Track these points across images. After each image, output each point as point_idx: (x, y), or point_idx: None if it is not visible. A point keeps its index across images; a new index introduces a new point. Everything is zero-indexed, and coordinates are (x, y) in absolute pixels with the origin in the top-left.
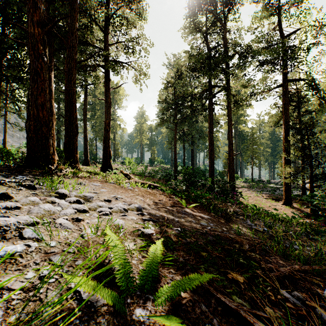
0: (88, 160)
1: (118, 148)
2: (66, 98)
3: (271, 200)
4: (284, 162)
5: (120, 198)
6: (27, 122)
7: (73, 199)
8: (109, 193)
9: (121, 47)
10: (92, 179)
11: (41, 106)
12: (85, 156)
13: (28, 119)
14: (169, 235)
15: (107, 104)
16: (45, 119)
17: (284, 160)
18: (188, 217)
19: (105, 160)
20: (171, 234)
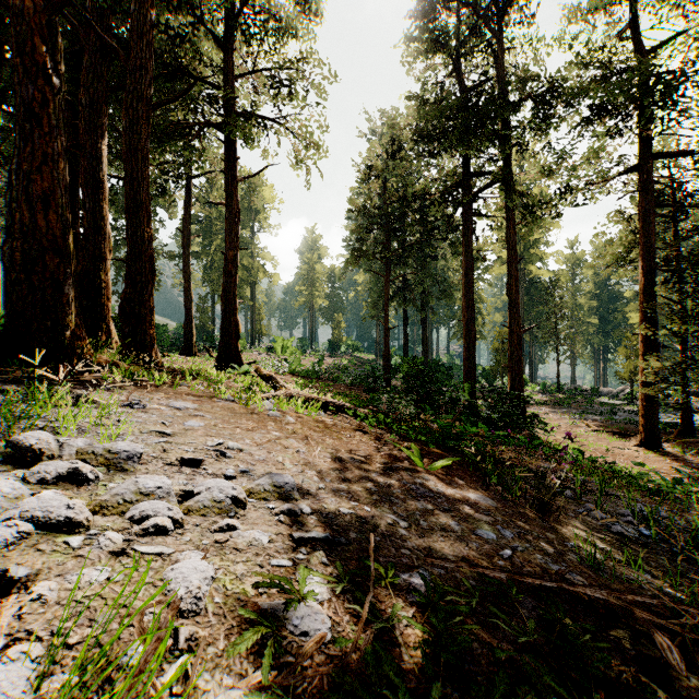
0: (194, 344)
1: (261, 317)
2: (126, 191)
3: (609, 435)
4: (641, 347)
5: (237, 450)
6: (7, 243)
7: (57, 470)
8: (207, 433)
9: (263, 84)
10: (177, 389)
11: (42, 200)
12: (186, 333)
13: (10, 235)
14: (386, 629)
15: (230, 213)
16: (54, 236)
17: (643, 343)
18: (436, 508)
19: (225, 343)
20: (394, 618)
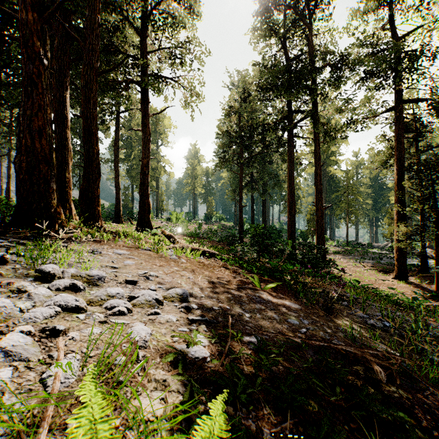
0: (121, 216)
1: (162, 199)
2: (83, 124)
3: (377, 272)
4: (396, 218)
5: (155, 276)
6: (17, 157)
7: (64, 284)
8: (137, 267)
9: (165, 57)
10: (116, 243)
11: (37, 132)
12: (116, 209)
13: (18, 152)
14: (237, 358)
15: (144, 136)
16: (44, 153)
17: (397, 216)
18: (266, 308)
19: (141, 216)
20: (240, 354)
